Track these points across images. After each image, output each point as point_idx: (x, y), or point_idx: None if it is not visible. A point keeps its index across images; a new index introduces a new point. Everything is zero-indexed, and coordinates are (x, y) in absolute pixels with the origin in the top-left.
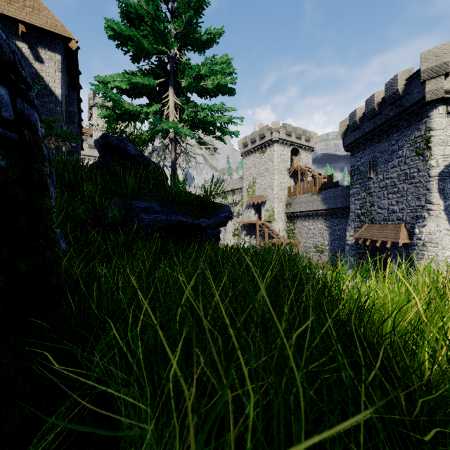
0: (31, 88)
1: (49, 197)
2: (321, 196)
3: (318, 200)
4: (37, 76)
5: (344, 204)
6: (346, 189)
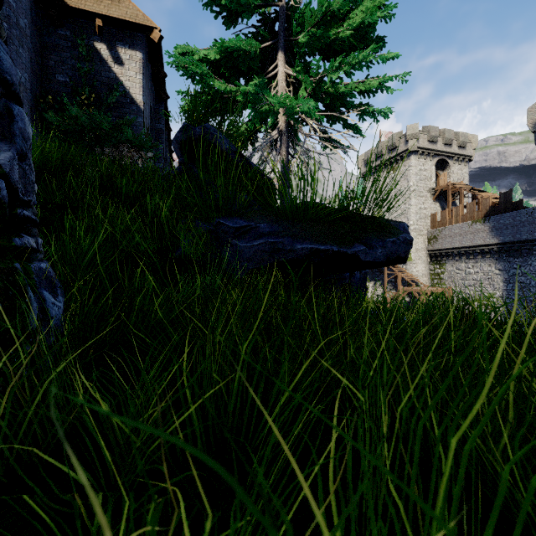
0: None
1: None
2: (490, 224)
3: (485, 231)
4: (116, 82)
5: (535, 235)
6: None
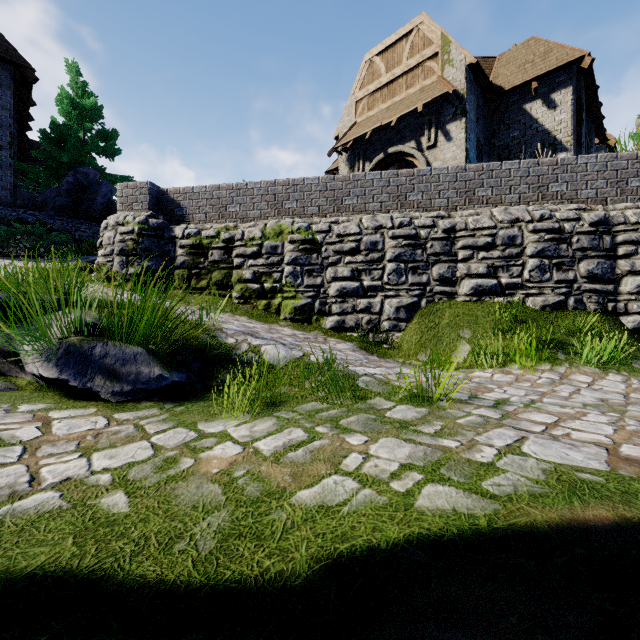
0: None
1: None
2: None
3: None
4: None
5: None
6: None
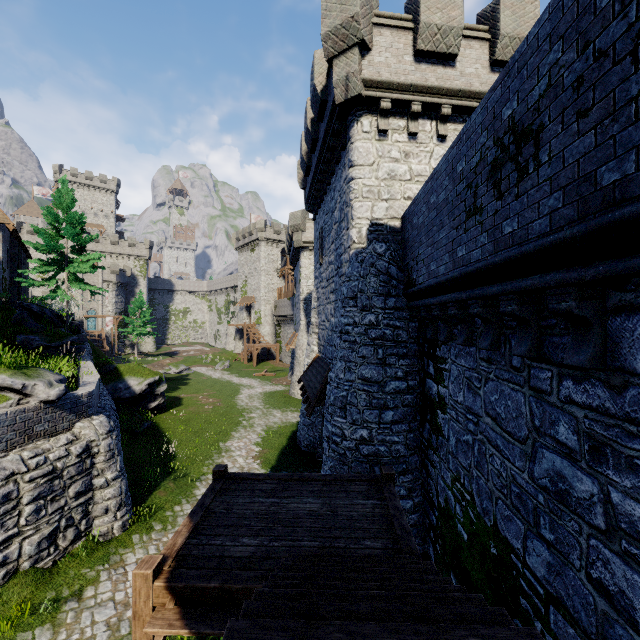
0: None
1: None
2: (291, 302)
3: (290, 306)
4: None
5: None
6: None
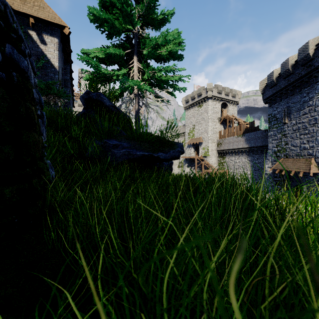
0: (23, 41)
1: (41, 134)
2: (245, 137)
3: (243, 141)
4: (42, 54)
5: (263, 144)
6: (265, 132)
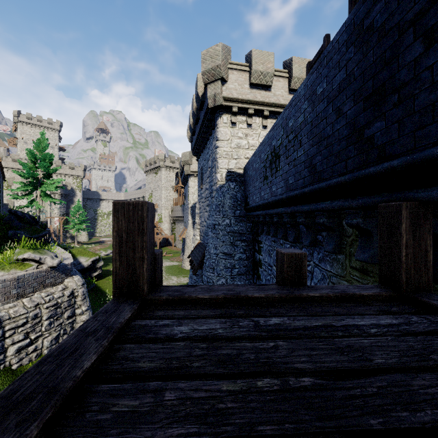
0: None
1: None
2: (182, 208)
3: (181, 210)
4: None
5: None
6: None
